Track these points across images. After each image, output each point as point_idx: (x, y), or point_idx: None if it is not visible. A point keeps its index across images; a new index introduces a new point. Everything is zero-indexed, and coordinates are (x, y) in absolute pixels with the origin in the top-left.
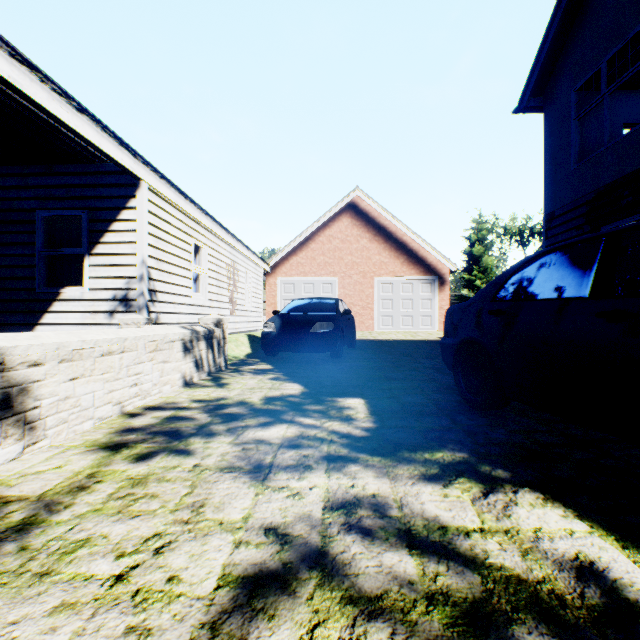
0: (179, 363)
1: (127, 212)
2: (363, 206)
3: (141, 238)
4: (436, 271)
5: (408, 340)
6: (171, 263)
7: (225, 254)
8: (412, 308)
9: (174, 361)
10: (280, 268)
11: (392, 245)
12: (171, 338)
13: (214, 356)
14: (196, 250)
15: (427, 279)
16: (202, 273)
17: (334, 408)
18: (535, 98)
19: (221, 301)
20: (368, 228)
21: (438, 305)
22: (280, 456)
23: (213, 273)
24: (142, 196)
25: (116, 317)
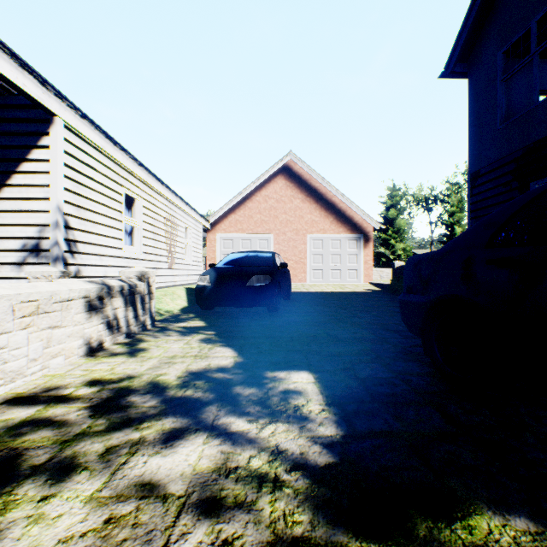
0: (80, 327)
1: (38, 151)
2: (296, 169)
3: (55, 181)
4: (361, 229)
5: (338, 292)
6: (96, 212)
7: (162, 208)
8: (340, 262)
9: (71, 325)
10: (220, 225)
11: (322, 205)
12: (65, 296)
13: (136, 314)
14: (130, 202)
15: (353, 236)
16: (136, 225)
17: (276, 392)
18: (460, 63)
19: (158, 254)
20: (301, 189)
21: (363, 260)
22: None
23: (149, 226)
24: (56, 133)
25: (25, 270)
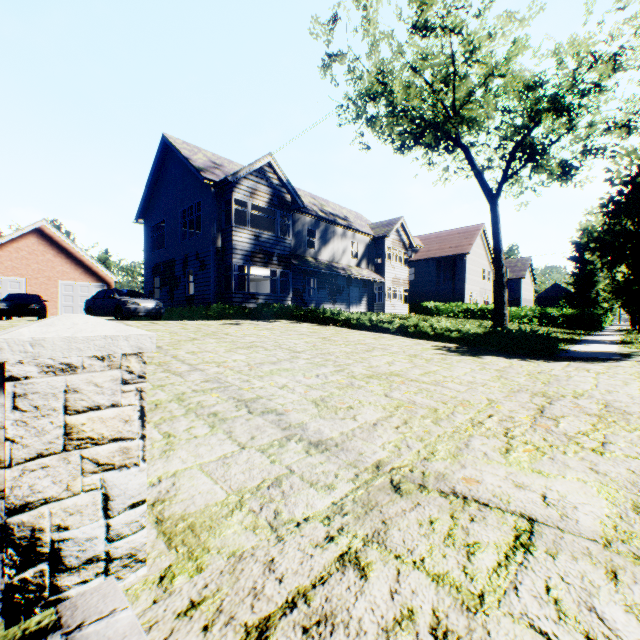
0: None
1: None
2: (49, 232)
3: None
4: (106, 281)
5: None
6: None
7: None
8: None
9: None
10: None
11: (74, 261)
12: None
13: None
14: None
15: (100, 285)
16: None
17: None
18: (142, 220)
19: None
20: (54, 247)
21: None
22: None
23: None
24: None
25: None
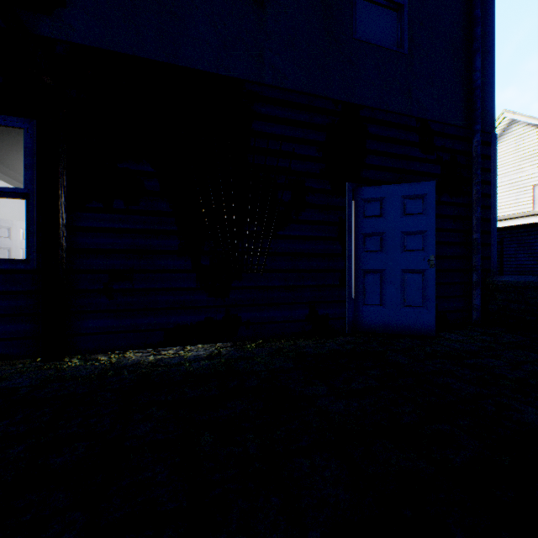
0: None
1: None
2: None
3: None
4: None
5: None
6: None
7: None
8: None
9: None
10: None
11: None
12: None
13: None
14: None
15: None
16: None
17: None
18: None
19: None
20: None
21: None
22: None
23: None
24: None
25: None
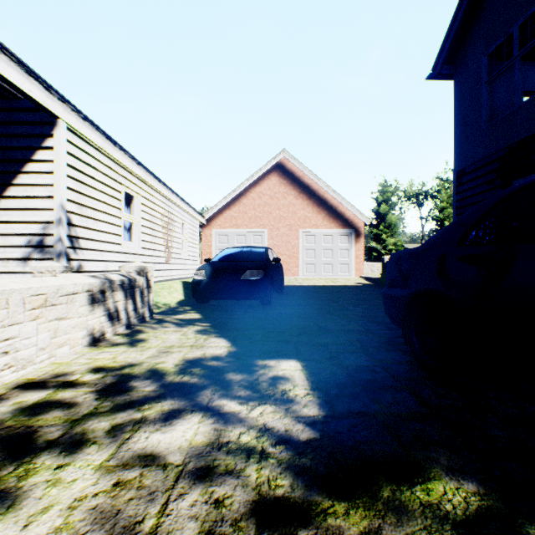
0: (84, 318)
1: (43, 152)
2: (289, 166)
3: (58, 180)
4: (353, 225)
5: (330, 285)
6: (97, 209)
7: (160, 205)
8: (332, 257)
9: (76, 317)
10: (215, 221)
11: (315, 201)
12: (71, 290)
13: (136, 306)
14: (129, 199)
15: (345, 232)
16: (134, 222)
17: (265, 378)
18: (447, 66)
19: (156, 249)
20: (294, 186)
21: (354, 254)
22: (173, 507)
23: (147, 222)
24: (59, 135)
25: (30, 265)
